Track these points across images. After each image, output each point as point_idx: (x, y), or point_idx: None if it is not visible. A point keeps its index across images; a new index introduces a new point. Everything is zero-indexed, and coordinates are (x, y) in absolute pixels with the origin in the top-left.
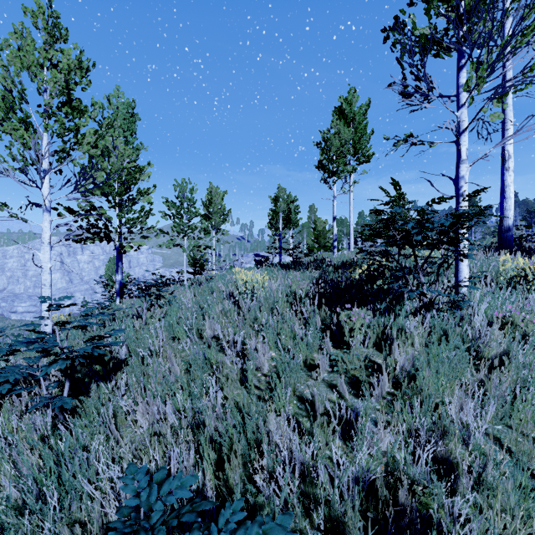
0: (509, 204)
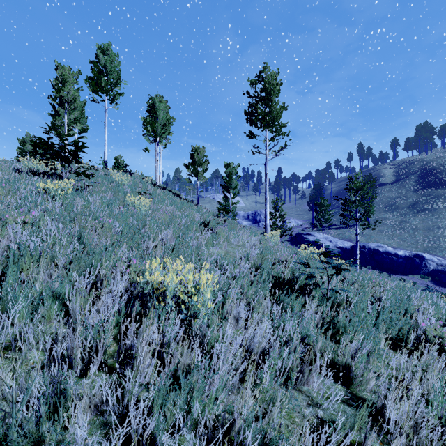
0: (106, 154)
